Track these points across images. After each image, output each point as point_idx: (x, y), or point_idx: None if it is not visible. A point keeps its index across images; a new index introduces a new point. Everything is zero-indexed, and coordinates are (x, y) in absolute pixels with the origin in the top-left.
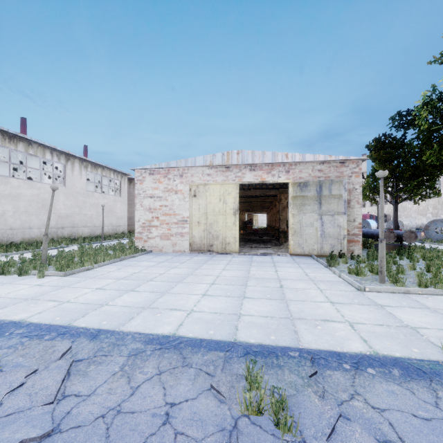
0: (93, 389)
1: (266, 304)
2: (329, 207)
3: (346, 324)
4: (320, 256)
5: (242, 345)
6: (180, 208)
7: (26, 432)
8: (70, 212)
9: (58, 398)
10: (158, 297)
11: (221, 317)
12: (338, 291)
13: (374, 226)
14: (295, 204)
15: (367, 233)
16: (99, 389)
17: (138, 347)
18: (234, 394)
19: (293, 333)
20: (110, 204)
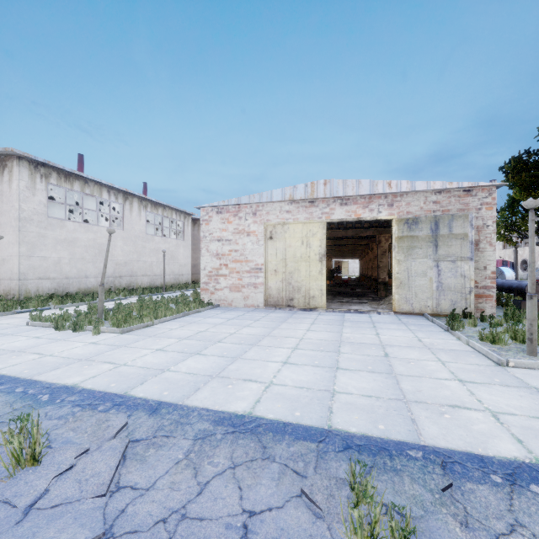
0: (153, 481)
1: (368, 378)
2: (449, 250)
3: (486, 413)
4: (435, 315)
5: (340, 434)
6: (253, 253)
7: (73, 533)
8: (129, 258)
9: (111, 489)
10: (229, 363)
11: (309, 394)
12: (467, 364)
13: (509, 276)
14: (401, 247)
15: (503, 285)
16: (159, 481)
17: (205, 427)
18: (334, 506)
19: (409, 422)
20: (172, 249)
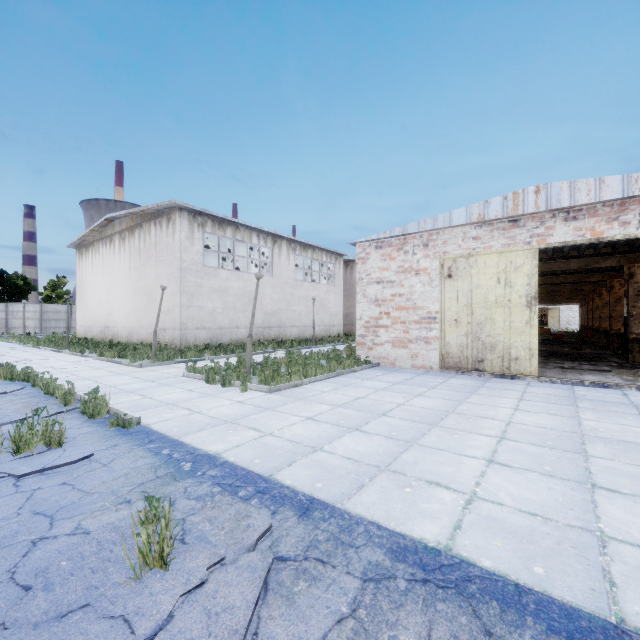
0: None
1: None
2: None
3: None
4: None
5: None
6: (423, 297)
7: None
8: (277, 307)
9: None
10: (401, 450)
11: (551, 530)
12: None
13: None
14: None
15: None
16: None
17: (378, 560)
18: None
19: None
20: (322, 296)
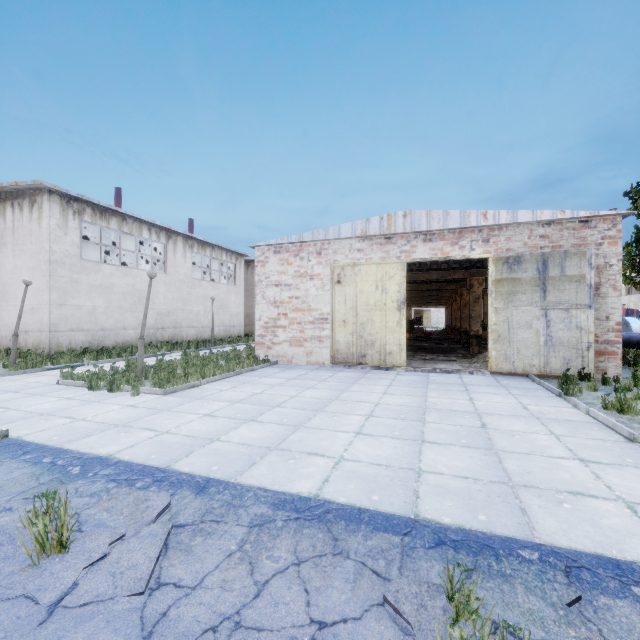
0: (200, 577)
1: (462, 455)
2: (561, 296)
3: (619, 504)
4: (543, 377)
5: (430, 525)
6: (317, 300)
7: None
8: (172, 307)
9: (151, 586)
10: (290, 432)
11: (389, 472)
12: (589, 439)
13: (637, 328)
14: (499, 292)
15: (630, 340)
16: (208, 579)
17: (263, 512)
18: (426, 620)
19: (518, 512)
20: (221, 296)
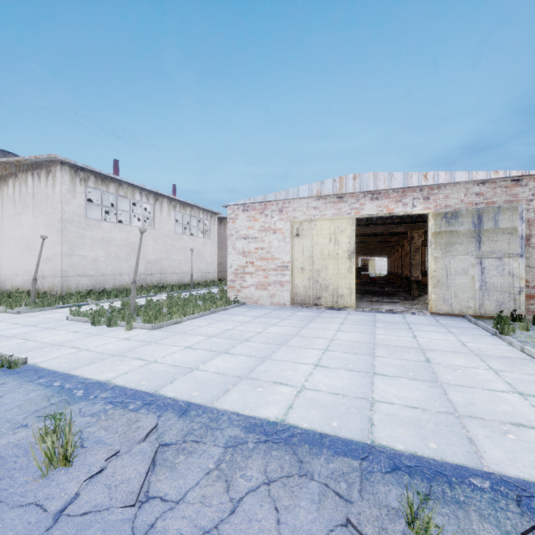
0: (183, 493)
1: (410, 386)
2: (495, 246)
3: None
4: (478, 317)
5: (385, 451)
6: (279, 250)
7: None
8: (159, 257)
9: (140, 499)
10: (258, 364)
11: (346, 401)
12: (526, 374)
13: None
14: (438, 243)
15: None
16: (189, 494)
17: (236, 434)
18: None
19: (466, 441)
20: (199, 248)
